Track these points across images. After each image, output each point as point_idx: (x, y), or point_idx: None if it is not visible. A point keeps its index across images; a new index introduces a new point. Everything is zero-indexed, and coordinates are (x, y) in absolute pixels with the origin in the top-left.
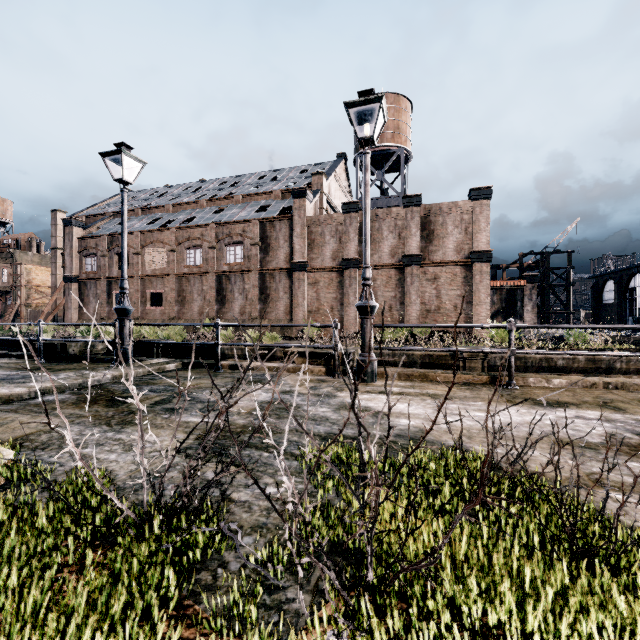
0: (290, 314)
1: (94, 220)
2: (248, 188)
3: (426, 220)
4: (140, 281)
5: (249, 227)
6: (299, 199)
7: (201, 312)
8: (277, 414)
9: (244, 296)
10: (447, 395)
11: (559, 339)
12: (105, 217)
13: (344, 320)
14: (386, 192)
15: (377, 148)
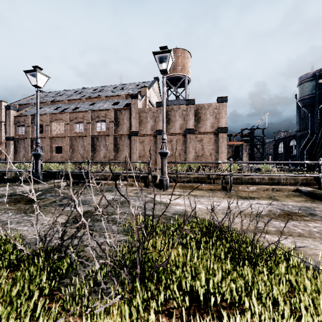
0: (130, 157)
1: (23, 107)
2: (108, 93)
3: (197, 111)
4: (49, 140)
5: (108, 113)
6: (134, 99)
7: (83, 156)
8: (116, 205)
9: (106, 148)
10: (174, 187)
11: (258, 169)
12: (29, 105)
13: (157, 160)
14: (178, 97)
15: (174, 75)
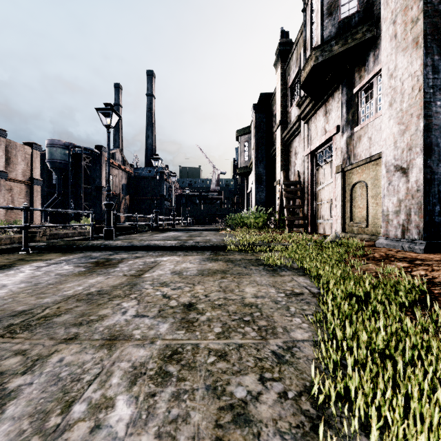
0: None
1: None
2: None
3: (6, 149)
4: None
5: None
6: None
7: None
8: None
9: None
10: None
11: None
12: None
13: None
14: None
15: None
